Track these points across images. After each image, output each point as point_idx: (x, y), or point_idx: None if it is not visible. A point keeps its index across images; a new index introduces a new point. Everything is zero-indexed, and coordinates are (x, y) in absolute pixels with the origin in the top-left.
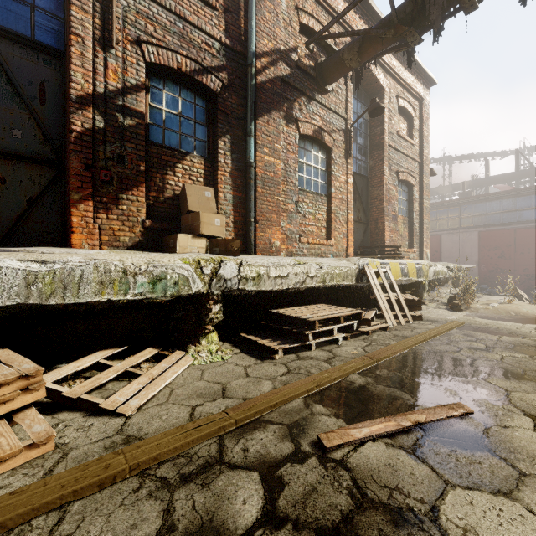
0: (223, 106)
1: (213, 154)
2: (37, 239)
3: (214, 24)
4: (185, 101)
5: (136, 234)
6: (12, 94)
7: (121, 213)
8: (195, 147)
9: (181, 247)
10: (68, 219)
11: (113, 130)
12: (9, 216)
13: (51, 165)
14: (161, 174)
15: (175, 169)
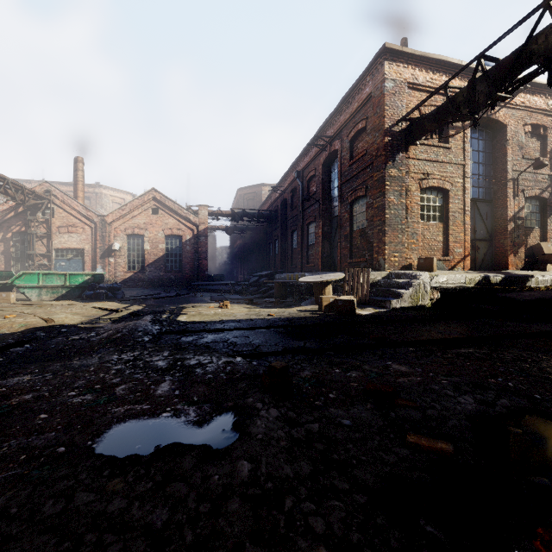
0: (549, 203)
1: (542, 225)
2: (485, 267)
3: (545, 168)
4: (532, 205)
5: (522, 264)
6: (480, 219)
7: (518, 256)
8: (535, 224)
9: (547, 269)
10: (500, 260)
11: (516, 227)
12: (480, 260)
13: (488, 241)
14: (525, 239)
15: (530, 236)
